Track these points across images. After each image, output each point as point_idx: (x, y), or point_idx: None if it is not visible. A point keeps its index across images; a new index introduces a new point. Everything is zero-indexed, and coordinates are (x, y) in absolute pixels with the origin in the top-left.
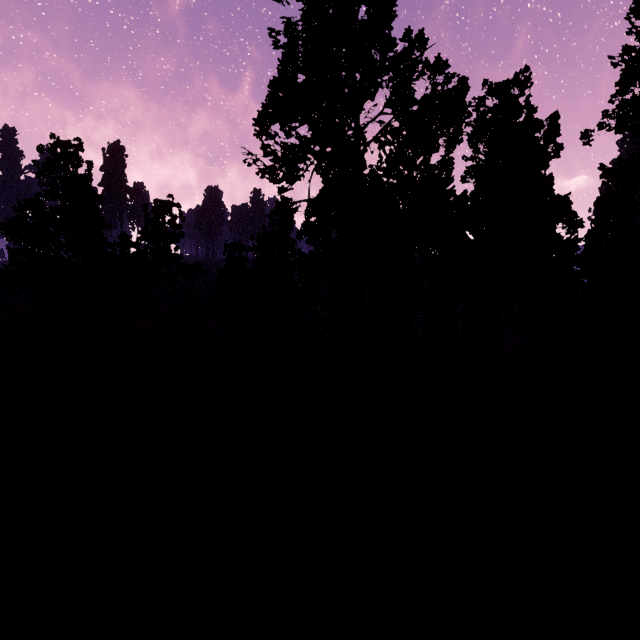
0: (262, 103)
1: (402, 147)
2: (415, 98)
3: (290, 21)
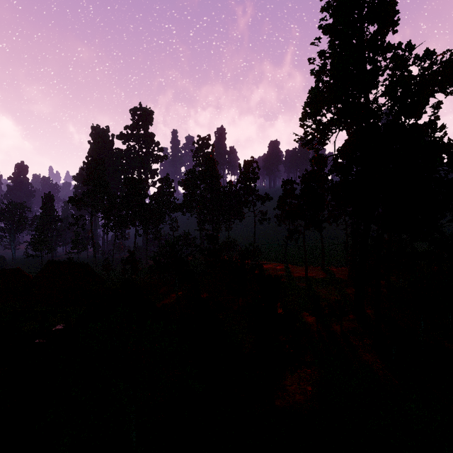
0: (304, 102)
1: (394, 119)
2: (411, 77)
3: (321, 53)
